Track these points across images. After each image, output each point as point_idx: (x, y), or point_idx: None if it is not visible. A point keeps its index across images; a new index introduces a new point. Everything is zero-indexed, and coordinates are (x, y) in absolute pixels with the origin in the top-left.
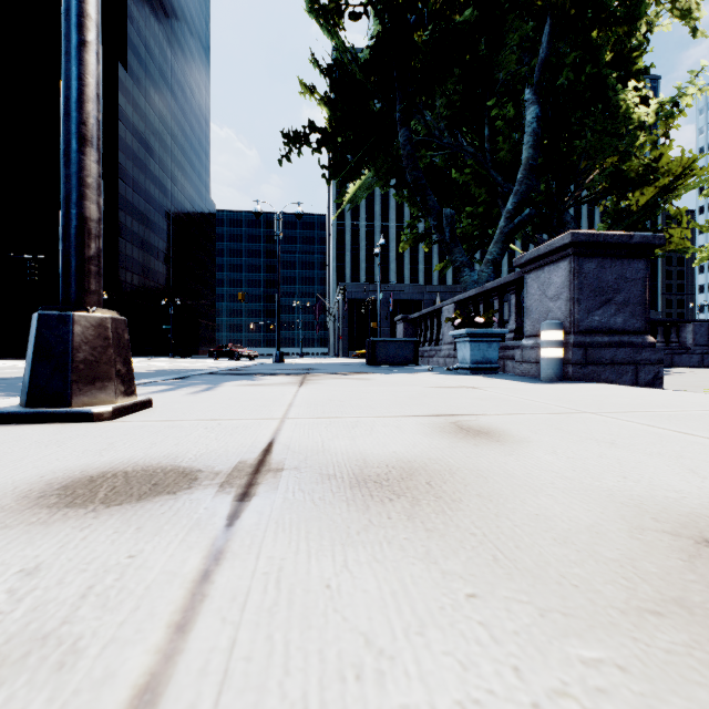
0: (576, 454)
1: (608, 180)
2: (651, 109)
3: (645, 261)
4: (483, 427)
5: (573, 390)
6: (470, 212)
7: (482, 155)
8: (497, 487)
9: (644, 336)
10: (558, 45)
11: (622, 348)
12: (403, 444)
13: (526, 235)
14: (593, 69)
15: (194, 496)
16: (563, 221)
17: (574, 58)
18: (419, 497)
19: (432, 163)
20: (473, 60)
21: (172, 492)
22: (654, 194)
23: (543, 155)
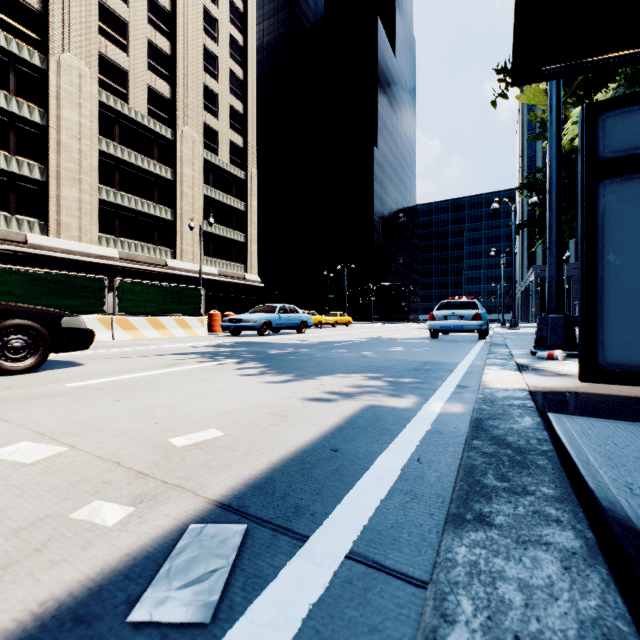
0: None
1: None
2: None
3: None
4: None
5: None
6: None
7: None
8: None
9: None
10: None
11: None
12: None
13: None
14: None
15: None
16: None
17: None
18: None
19: None
20: None
21: None
22: None
23: None
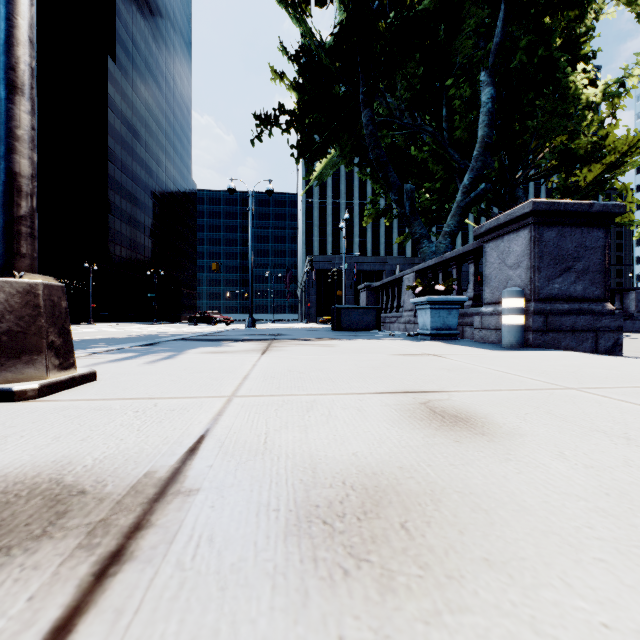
0: (593, 460)
1: (558, 157)
2: (599, 90)
3: (604, 230)
4: (459, 409)
5: (539, 359)
6: (428, 188)
7: (440, 134)
8: (511, 538)
9: (603, 303)
10: (512, 30)
11: (582, 315)
12: (366, 440)
13: (480, 210)
14: (545, 52)
15: (32, 561)
16: (515, 196)
17: (527, 42)
18: (391, 566)
19: (393, 143)
20: (432, 45)
21: (5, 548)
22: (601, 170)
23: (496, 135)
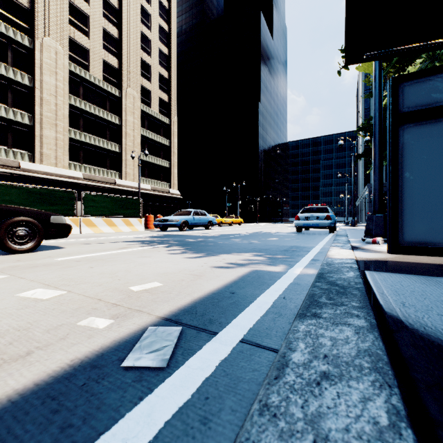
0: None
1: None
2: None
3: None
4: None
5: None
6: None
7: None
8: None
9: None
10: None
11: None
12: None
13: None
14: None
15: None
16: None
17: None
18: None
19: None
20: None
21: None
22: None
23: None
